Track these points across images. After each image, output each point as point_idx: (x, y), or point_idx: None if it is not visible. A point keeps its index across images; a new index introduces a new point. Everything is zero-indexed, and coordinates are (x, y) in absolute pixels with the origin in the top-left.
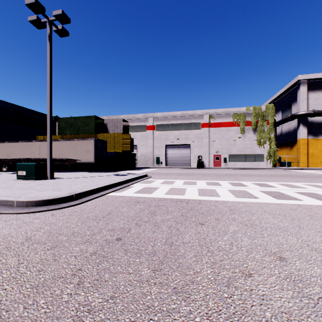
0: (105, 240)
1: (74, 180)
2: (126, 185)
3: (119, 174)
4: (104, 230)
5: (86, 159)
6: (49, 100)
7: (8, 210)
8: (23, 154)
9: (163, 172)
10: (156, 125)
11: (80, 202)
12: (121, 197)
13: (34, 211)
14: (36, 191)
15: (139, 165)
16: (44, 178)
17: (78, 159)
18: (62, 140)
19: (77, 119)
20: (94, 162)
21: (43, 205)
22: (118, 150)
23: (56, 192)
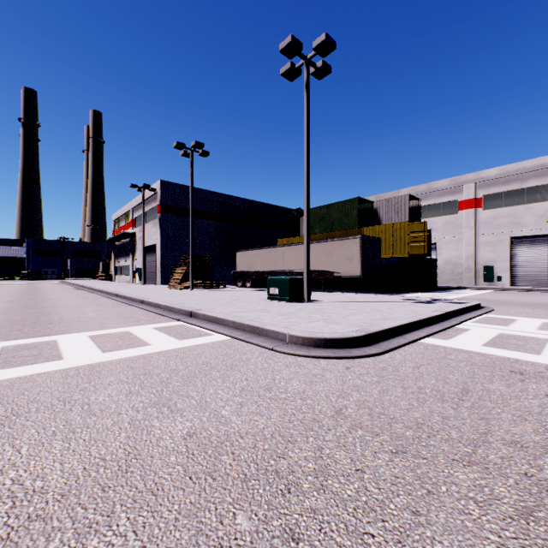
0: (525, 475)
1: (344, 307)
2: (448, 325)
3: (416, 300)
4: (493, 439)
5: (347, 271)
6: (306, 182)
7: (281, 346)
8: (265, 265)
9: (515, 301)
10: (483, 196)
11: (381, 350)
12: (459, 353)
13: (316, 356)
14: (304, 321)
15: (439, 283)
16: (299, 300)
17: (335, 271)
18: (311, 243)
19: (330, 208)
20: (361, 276)
21: (323, 346)
22: (401, 253)
23: (334, 327)
